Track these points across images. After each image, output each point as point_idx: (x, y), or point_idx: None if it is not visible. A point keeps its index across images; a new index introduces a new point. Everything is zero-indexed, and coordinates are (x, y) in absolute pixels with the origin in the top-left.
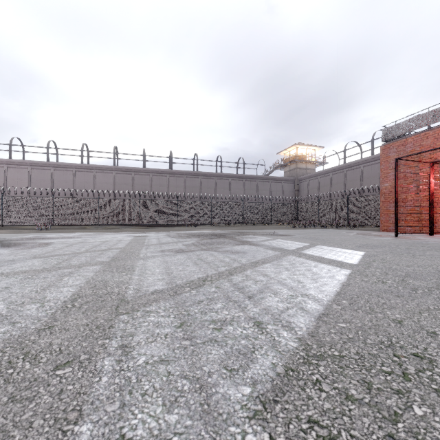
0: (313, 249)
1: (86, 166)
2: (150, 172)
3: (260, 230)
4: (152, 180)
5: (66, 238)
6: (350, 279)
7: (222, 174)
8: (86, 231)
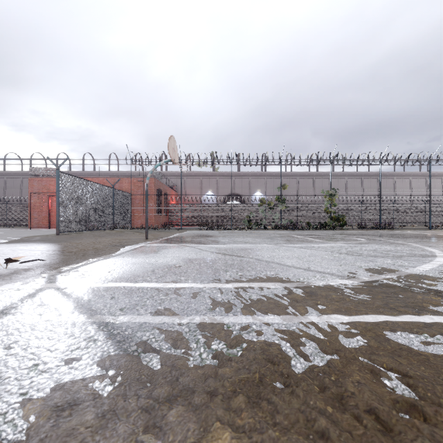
0: None
1: None
2: None
3: None
4: None
5: None
6: None
7: None
8: None
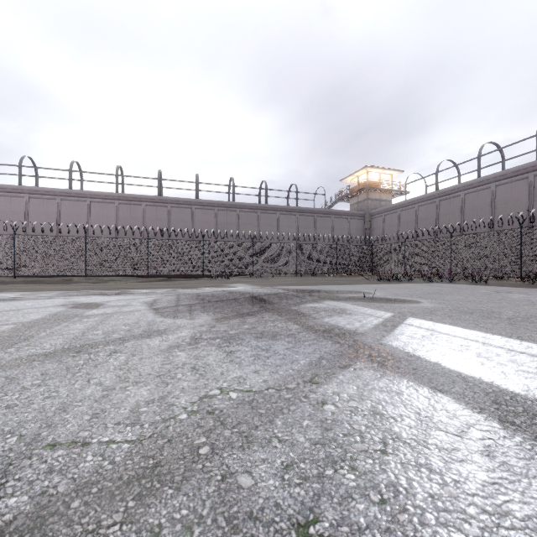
0: None
1: (77, 193)
2: (167, 203)
3: (334, 286)
4: (171, 213)
5: None
6: None
7: (267, 206)
8: (35, 288)
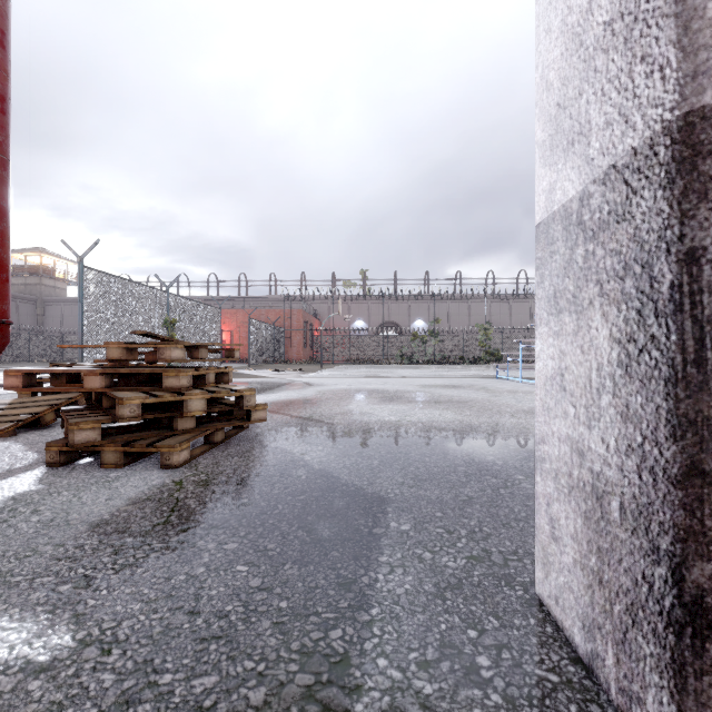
0: None
1: None
2: None
3: None
4: None
5: None
6: None
7: None
8: None
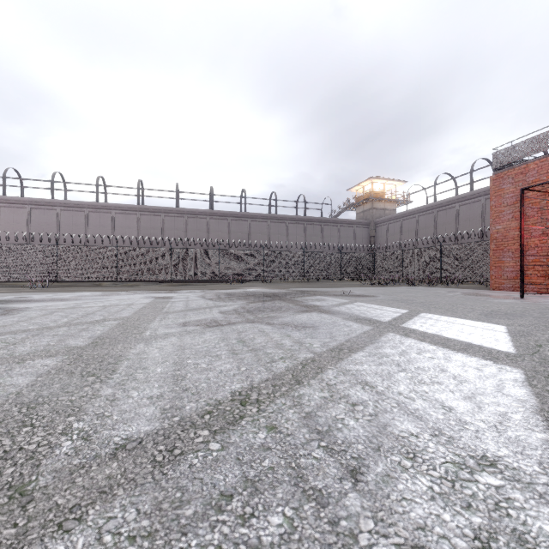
0: (419, 320)
1: (103, 205)
2: (184, 214)
3: (329, 288)
4: (188, 223)
5: (55, 301)
6: (544, 397)
7: (277, 216)
8: (96, 289)
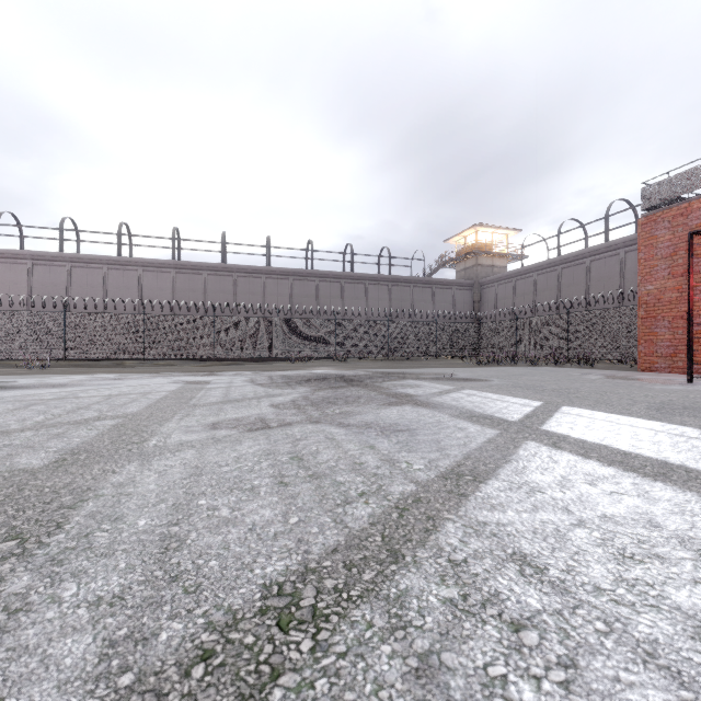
0: (565, 418)
1: (127, 261)
2: (233, 272)
3: (423, 369)
4: (238, 284)
5: (45, 388)
6: None
7: (353, 274)
8: (112, 371)
